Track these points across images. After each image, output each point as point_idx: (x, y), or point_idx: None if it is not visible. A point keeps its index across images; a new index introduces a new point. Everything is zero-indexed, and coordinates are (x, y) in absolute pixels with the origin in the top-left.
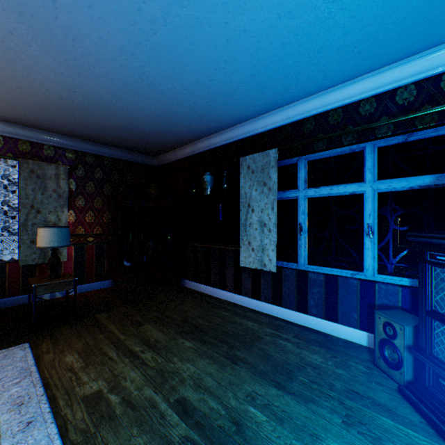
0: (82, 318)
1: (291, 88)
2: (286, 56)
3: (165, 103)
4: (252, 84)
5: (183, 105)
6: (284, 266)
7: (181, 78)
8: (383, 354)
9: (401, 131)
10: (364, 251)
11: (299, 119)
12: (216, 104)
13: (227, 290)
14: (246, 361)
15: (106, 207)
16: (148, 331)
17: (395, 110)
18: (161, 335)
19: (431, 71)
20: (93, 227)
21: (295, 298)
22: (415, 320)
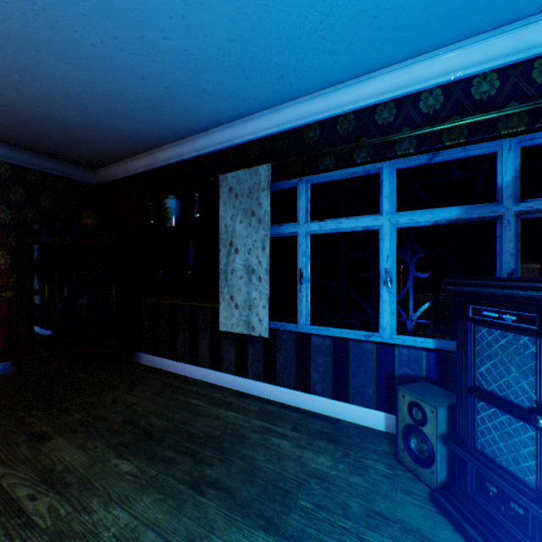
0: None
1: (289, 75)
2: (282, 13)
3: (91, 72)
4: (231, 58)
5: (124, 80)
6: (279, 328)
7: (112, 23)
8: (408, 446)
9: (426, 148)
10: (381, 305)
11: (299, 125)
12: (179, 87)
13: (200, 365)
14: (220, 485)
15: None
16: (56, 451)
17: (419, 120)
18: (79, 456)
19: (461, 72)
20: None
21: (294, 372)
22: (447, 396)
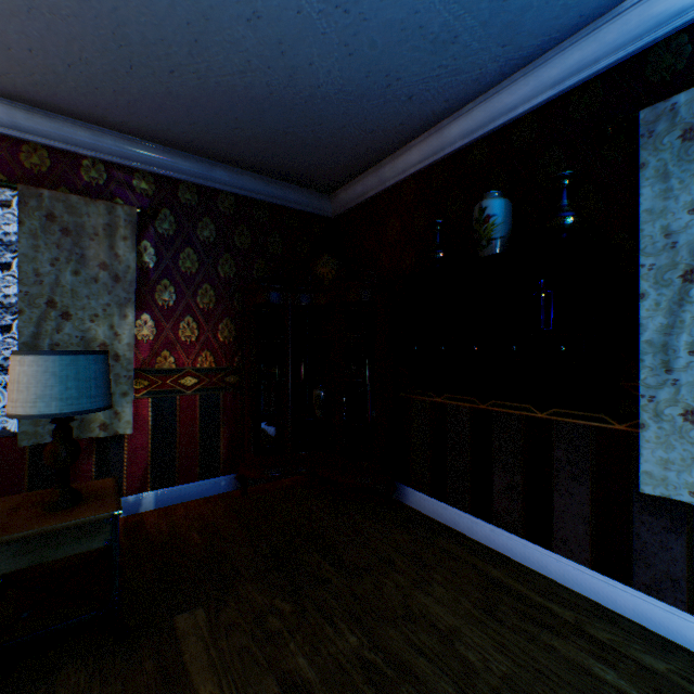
0: (135, 633)
1: None
2: None
3: None
4: None
5: None
6: None
7: None
8: None
9: None
10: None
11: None
12: None
13: (558, 550)
14: None
15: (222, 308)
16: None
17: None
18: None
19: None
20: (194, 354)
21: None
22: None
